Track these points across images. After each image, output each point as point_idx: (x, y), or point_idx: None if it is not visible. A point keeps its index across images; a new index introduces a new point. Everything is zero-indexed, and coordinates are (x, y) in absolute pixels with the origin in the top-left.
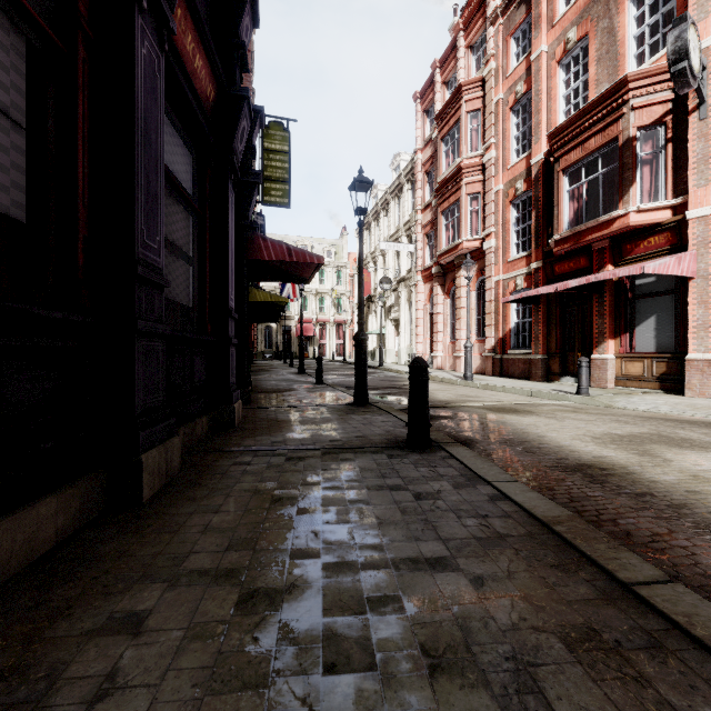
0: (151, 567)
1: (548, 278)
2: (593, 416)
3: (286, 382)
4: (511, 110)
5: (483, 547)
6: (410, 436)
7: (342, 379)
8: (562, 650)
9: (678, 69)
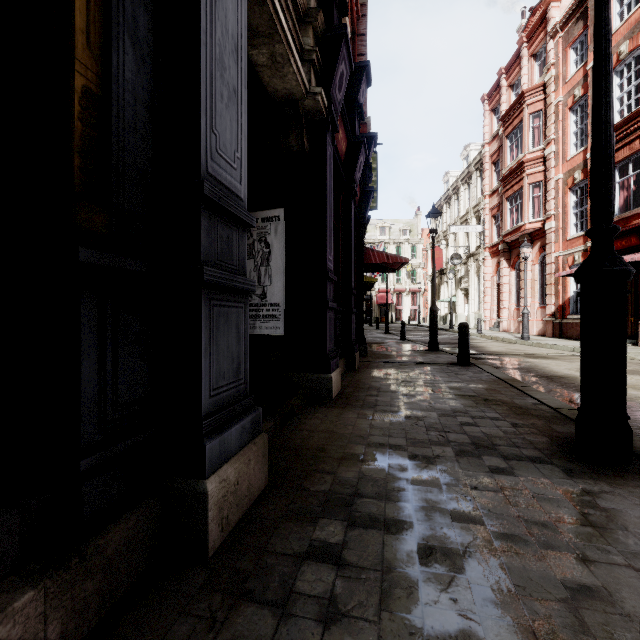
0: (373, 377)
1: None
2: None
3: (379, 338)
4: (570, 110)
5: (474, 381)
6: (459, 359)
7: (419, 338)
8: (483, 389)
9: None
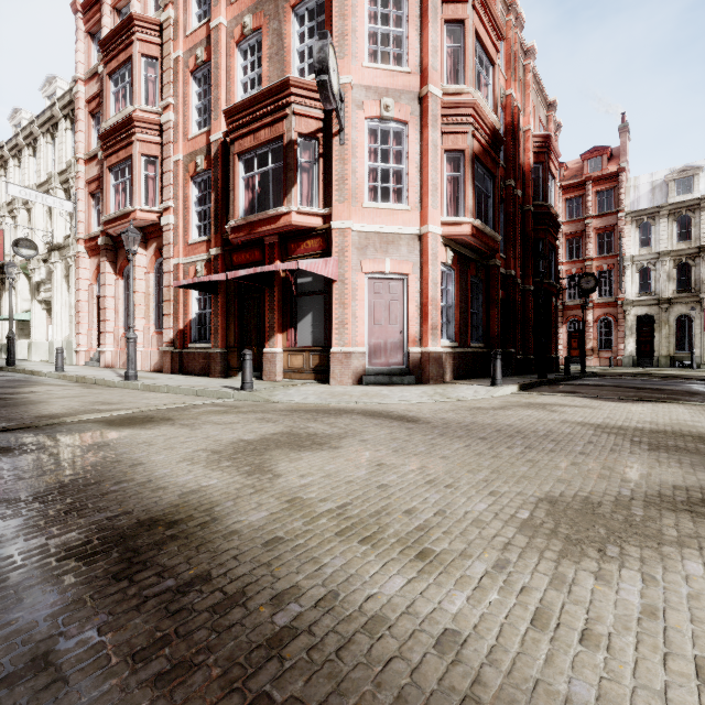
0: None
1: (227, 267)
2: (242, 415)
3: None
4: (192, 75)
5: None
6: None
7: None
8: None
9: (322, 79)
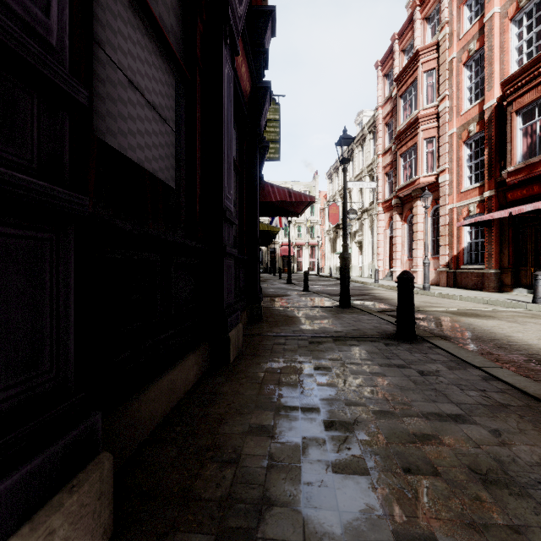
0: (258, 401)
1: (500, 204)
2: None
3: (280, 290)
4: (464, 65)
5: (490, 411)
6: (399, 330)
7: (321, 288)
8: None
9: None
